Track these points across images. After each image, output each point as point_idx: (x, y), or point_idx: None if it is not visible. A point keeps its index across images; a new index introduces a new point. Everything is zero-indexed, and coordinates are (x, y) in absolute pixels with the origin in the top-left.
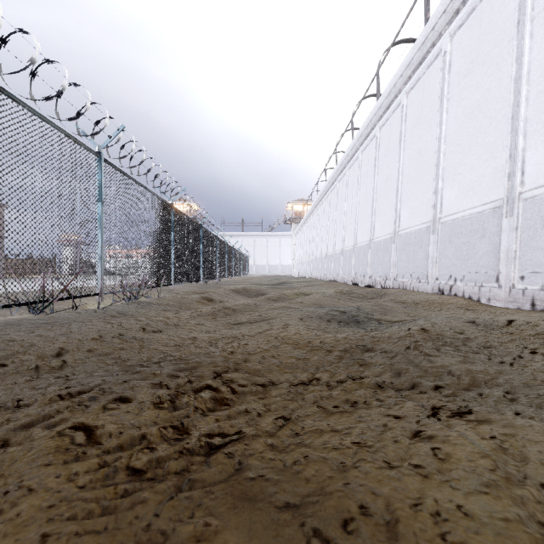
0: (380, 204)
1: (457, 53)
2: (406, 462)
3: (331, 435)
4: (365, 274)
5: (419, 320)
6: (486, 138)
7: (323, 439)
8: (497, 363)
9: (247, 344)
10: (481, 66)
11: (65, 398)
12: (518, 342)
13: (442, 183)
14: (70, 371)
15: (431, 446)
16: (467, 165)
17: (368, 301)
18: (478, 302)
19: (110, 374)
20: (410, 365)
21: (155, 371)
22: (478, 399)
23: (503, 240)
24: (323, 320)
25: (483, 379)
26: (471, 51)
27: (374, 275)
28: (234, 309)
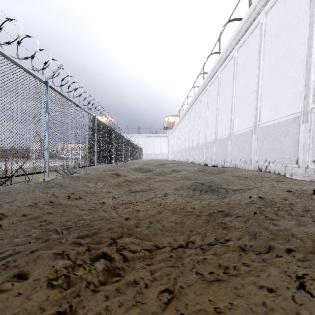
0: (221, 117)
1: (270, 23)
2: None
3: None
4: (212, 158)
5: (253, 190)
6: (289, 75)
7: None
8: None
9: (139, 210)
10: (285, 30)
11: None
12: None
13: (260, 103)
14: (0, 235)
15: None
16: (276, 92)
17: (215, 175)
18: (284, 176)
19: (25, 242)
20: (261, 228)
21: (62, 240)
22: None
23: (301, 137)
24: (190, 190)
25: None
26: (278, 22)
27: (217, 159)
28: (132, 181)
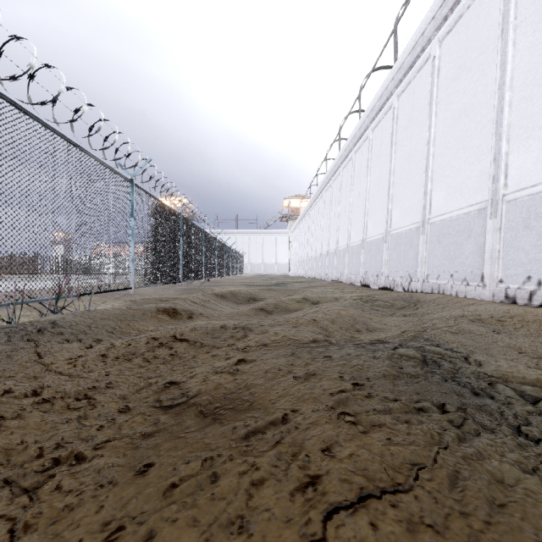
0: (399, 188)
1: None
2: None
3: None
4: (379, 273)
5: None
6: None
7: None
8: None
9: None
10: None
11: None
12: None
13: (507, 145)
14: None
15: None
16: None
17: (402, 312)
18: None
19: None
20: None
21: None
22: None
23: None
24: (405, 411)
25: None
26: None
27: (392, 275)
28: (191, 343)
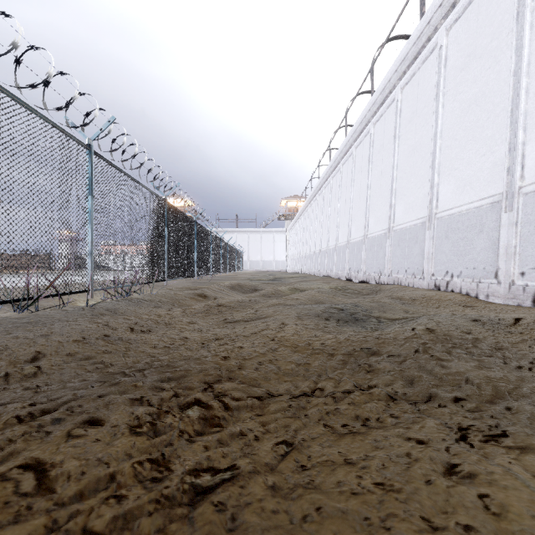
0: (374, 200)
1: (453, 47)
2: (452, 521)
3: (345, 471)
4: (359, 269)
5: (421, 319)
6: (484, 132)
7: (337, 478)
8: (514, 368)
9: (242, 347)
10: (478, 60)
11: (25, 420)
12: (529, 342)
13: (438, 178)
14: (43, 380)
15: (477, 492)
16: (463, 159)
17: (363, 297)
18: (476, 298)
19: (85, 386)
20: (422, 371)
21: (137, 383)
22: (507, 414)
23: (502, 235)
24: (321, 319)
25: (506, 389)
26: (468, 44)
27: (368, 271)
28: (228, 306)
